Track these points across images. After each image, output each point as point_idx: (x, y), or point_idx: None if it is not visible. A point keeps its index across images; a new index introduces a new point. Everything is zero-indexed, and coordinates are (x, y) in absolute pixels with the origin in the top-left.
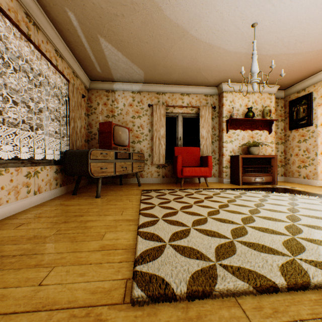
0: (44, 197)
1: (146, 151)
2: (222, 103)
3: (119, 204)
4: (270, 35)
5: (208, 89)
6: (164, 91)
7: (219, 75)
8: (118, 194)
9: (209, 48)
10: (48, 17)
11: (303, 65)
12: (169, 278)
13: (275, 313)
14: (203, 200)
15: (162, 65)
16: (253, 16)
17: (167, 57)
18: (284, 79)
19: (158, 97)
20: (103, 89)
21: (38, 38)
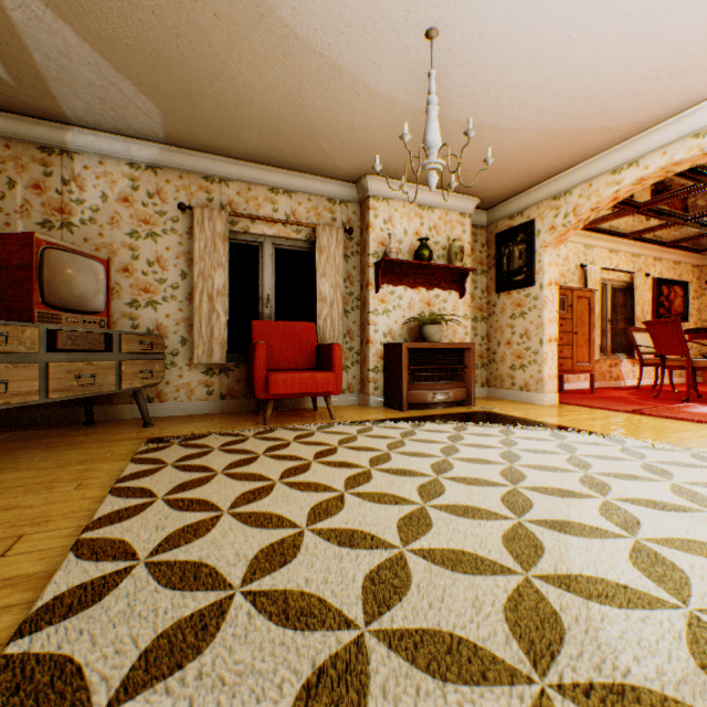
0: None
1: (173, 330)
2: (368, 223)
3: (29, 504)
4: (465, 72)
5: (337, 187)
6: (225, 174)
7: (359, 153)
8: (56, 463)
9: (331, 72)
10: None
11: (521, 160)
12: None
13: None
14: (309, 463)
15: (211, 98)
16: (429, 8)
17: (224, 75)
18: (488, 187)
19: (208, 189)
20: (29, 140)
21: None
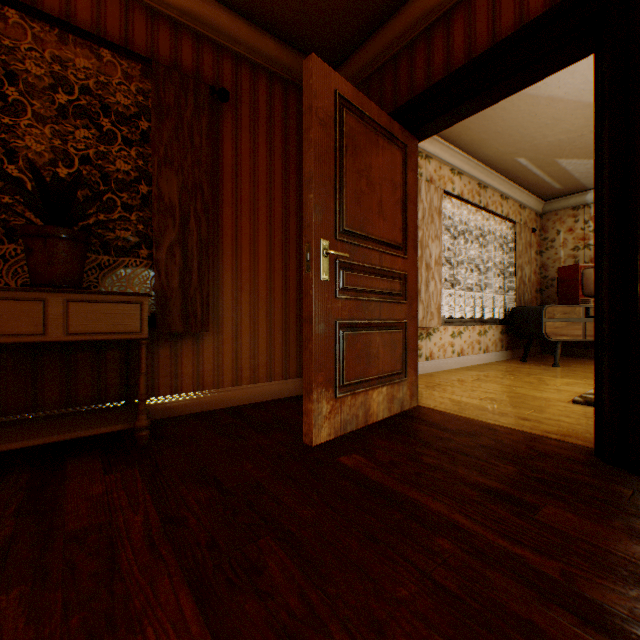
0: (490, 358)
1: None
2: None
3: (584, 374)
4: None
5: None
6: None
7: None
8: (588, 368)
9: None
10: (495, 171)
11: None
12: None
13: None
14: None
15: None
16: None
17: None
18: None
19: None
20: (565, 207)
21: (486, 197)
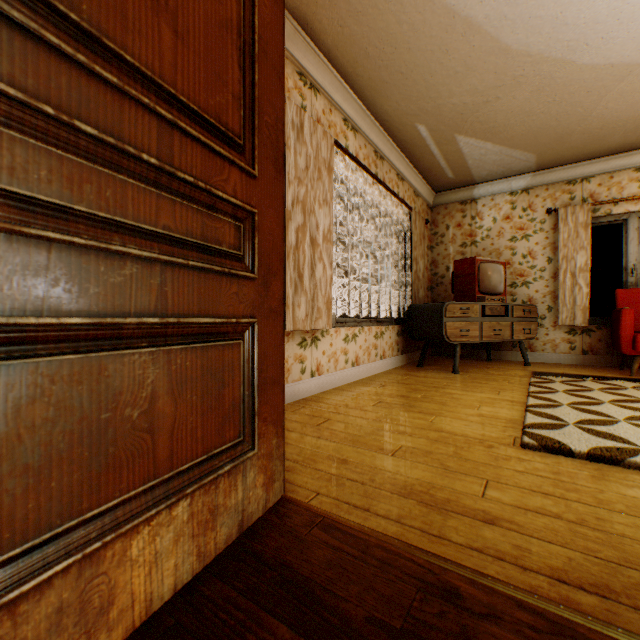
0: (387, 365)
1: (540, 301)
2: None
3: (491, 384)
4: None
5: None
6: (585, 174)
7: None
8: (487, 373)
9: None
10: (392, 141)
11: None
12: (565, 442)
13: None
14: None
15: (577, 133)
16: None
17: (590, 116)
18: None
19: (569, 191)
20: (455, 201)
21: (383, 171)
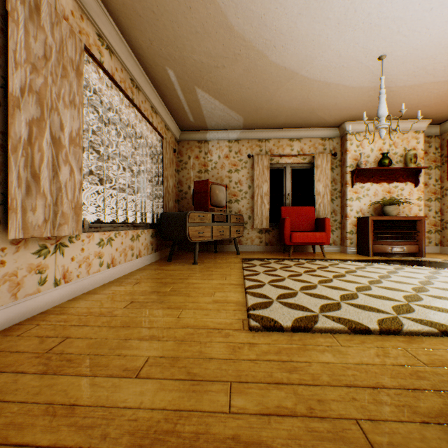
0: (143, 262)
1: (245, 212)
2: (345, 149)
3: (220, 271)
4: (406, 65)
5: (326, 131)
6: (267, 137)
7: (339, 113)
8: (216, 262)
9: (324, 86)
10: (148, 77)
11: None
12: (277, 319)
13: (362, 343)
14: (315, 270)
15: (265, 109)
16: (379, 49)
17: (272, 100)
18: (437, 111)
19: (260, 146)
20: (195, 140)
21: (139, 100)
